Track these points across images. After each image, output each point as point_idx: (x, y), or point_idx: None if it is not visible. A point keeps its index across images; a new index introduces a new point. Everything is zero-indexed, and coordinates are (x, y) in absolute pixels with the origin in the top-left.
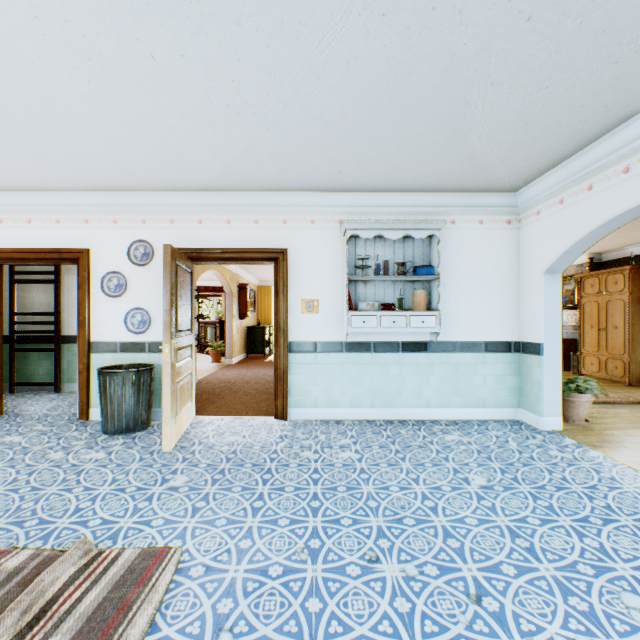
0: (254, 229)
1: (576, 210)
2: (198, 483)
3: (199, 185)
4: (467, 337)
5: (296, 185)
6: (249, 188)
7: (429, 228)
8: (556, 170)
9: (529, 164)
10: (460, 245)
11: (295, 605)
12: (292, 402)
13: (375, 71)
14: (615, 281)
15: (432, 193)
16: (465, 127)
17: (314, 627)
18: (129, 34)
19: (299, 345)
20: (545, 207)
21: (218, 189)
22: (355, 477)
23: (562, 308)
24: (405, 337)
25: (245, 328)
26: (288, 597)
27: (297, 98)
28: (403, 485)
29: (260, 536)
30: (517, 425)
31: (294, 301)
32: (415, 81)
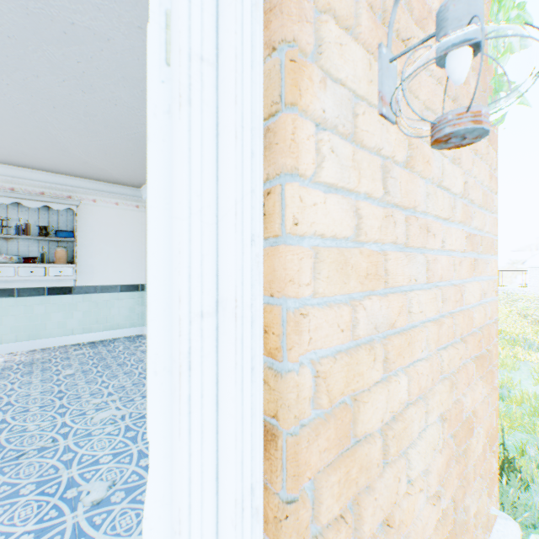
0: None
1: None
2: None
3: None
4: (107, 282)
5: None
6: None
7: (67, 203)
8: None
9: (133, 175)
10: (101, 218)
11: None
12: None
13: None
14: None
15: (75, 177)
16: (63, 145)
17: None
18: None
19: None
20: None
21: None
22: None
23: None
24: (52, 283)
25: None
26: None
27: None
28: None
29: None
30: (139, 337)
31: None
32: None
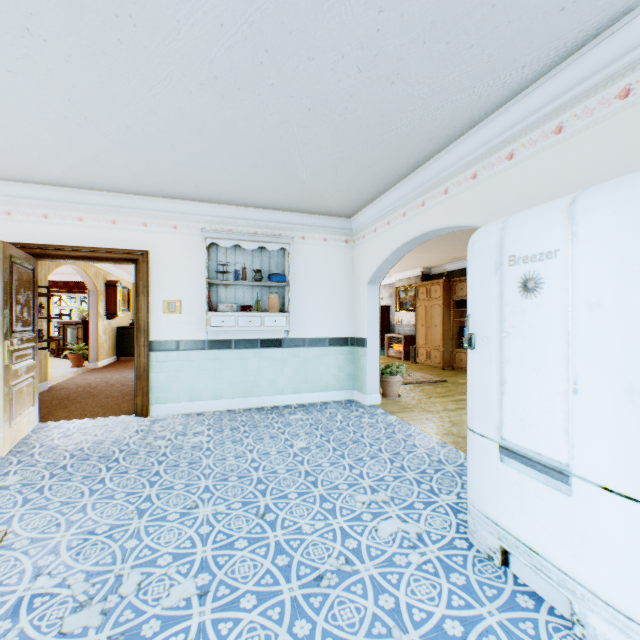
0: (111, 229)
1: (382, 238)
2: (34, 479)
3: (43, 179)
4: (315, 334)
5: (156, 192)
6: (104, 188)
7: (281, 242)
8: (371, 206)
9: (351, 200)
10: (309, 258)
11: (115, 547)
12: (154, 399)
13: (206, 118)
14: (436, 290)
15: (285, 212)
16: (293, 168)
17: (128, 556)
18: None
19: (161, 344)
20: (368, 233)
21: (68, 185)
22: (200, 454)
23: (407, 310)
24: (263, 335)
25: (116, 329)
26: (110, 543)
27: (139, 124)
28: (239, 455)
29: (94, 509)
30: (350, 403)
31: (156, 302)
32: (242, 131)
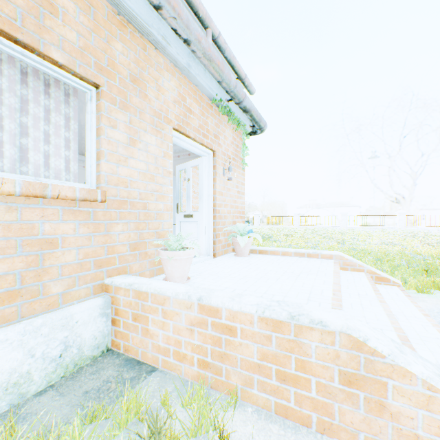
0: None
1: None
2: None
3: None
4: None
5: None
6: None
7: None
8: None
9: None
10: None
11: None
12: None
13: None
14: None
15: None
16: (84, 142)
17: None
18: None
19: None
20: None
21: None
22: None
23: None
24: None
25: None
26: None
27: None
28: None
29: None
30: None
31: None
32: None
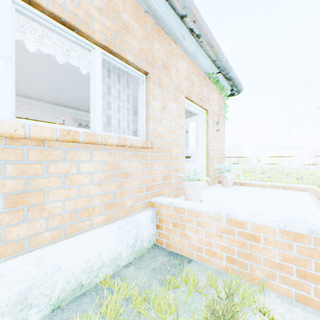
0: (42, 114)
1: None
2: None
3: (24, 95)
4: None
5: (63, 105)
6: (44, 101)
7: None
8: None
9: None
10: None
11: None
12: None
13: None
14: None
15: None
16: None
17: None
18: (61, 81)
19: None
20: None
21: (30, 98)
22: None
23: None
24: None
25: None
26: None
27: (84, 96)
28: None
29: None
30: None
31: None
32: None
